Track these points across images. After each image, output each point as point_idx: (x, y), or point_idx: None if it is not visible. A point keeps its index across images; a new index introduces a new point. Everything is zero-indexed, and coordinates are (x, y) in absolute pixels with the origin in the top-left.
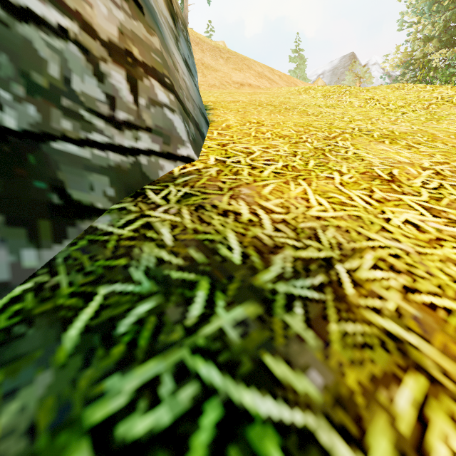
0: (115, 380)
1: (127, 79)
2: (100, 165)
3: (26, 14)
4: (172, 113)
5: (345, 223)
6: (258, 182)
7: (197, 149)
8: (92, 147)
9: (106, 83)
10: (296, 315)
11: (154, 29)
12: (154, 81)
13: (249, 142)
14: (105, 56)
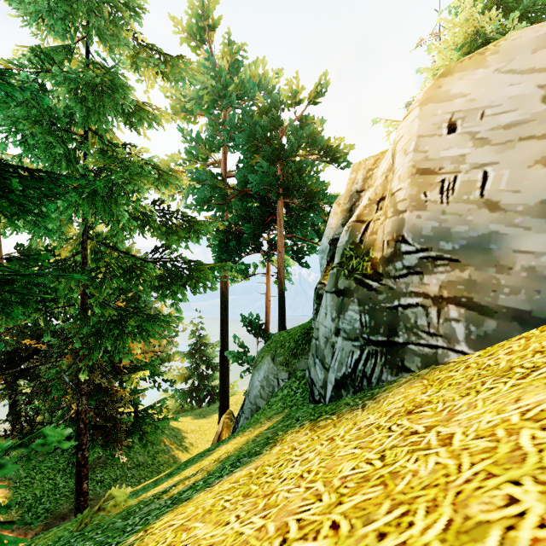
0: (358, 399)
1: (437, 311)
2: (419, 353)
3: (408, 306)
4: (457, 323)
5: (377, 406)
6: (425, 380)
7: (482, 344)
8: (419, 346)
9: (429, 317)
10: (354, 407)
11: (468, 264)
12: (451, 305)
13: (531, 339)
14: (431, 304)
